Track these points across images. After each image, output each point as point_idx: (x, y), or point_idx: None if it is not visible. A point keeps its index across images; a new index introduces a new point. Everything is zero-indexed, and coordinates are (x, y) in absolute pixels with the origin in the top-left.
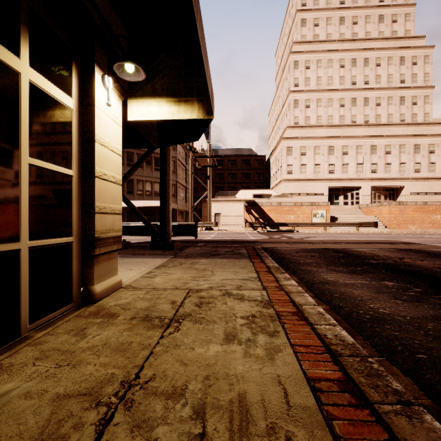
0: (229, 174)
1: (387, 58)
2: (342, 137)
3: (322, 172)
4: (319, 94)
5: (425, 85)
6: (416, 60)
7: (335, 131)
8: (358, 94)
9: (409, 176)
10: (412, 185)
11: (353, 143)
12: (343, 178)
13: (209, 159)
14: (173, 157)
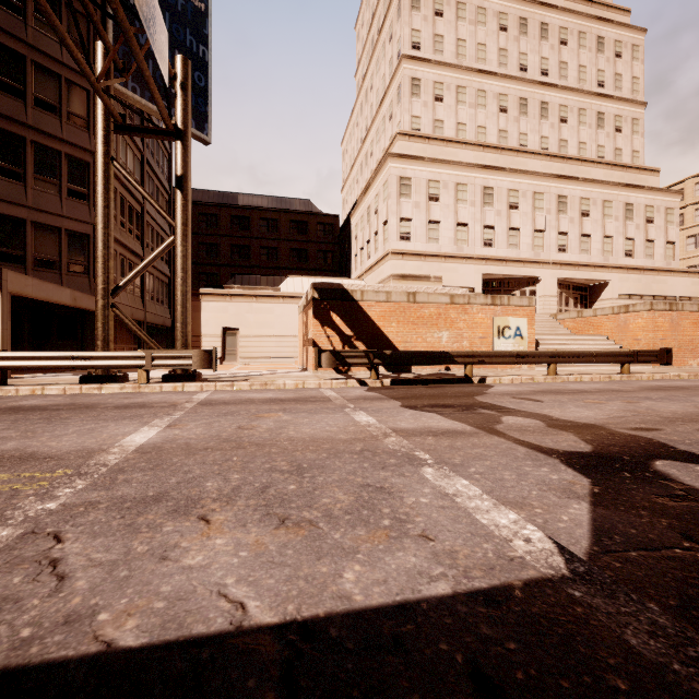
0: (262, 249)
1: (578, 32)
2: (508, 170)
3: (470, 242)
4: (461, 75)
5: (633, 98)
6: (621, 49)
7: (492, 158)
8: (531, 93)
9: (618, 263)
10: (622, 281)
11: (528, 187)
12: (510, 257)
13: (183, 114)
14: (81, 149)
